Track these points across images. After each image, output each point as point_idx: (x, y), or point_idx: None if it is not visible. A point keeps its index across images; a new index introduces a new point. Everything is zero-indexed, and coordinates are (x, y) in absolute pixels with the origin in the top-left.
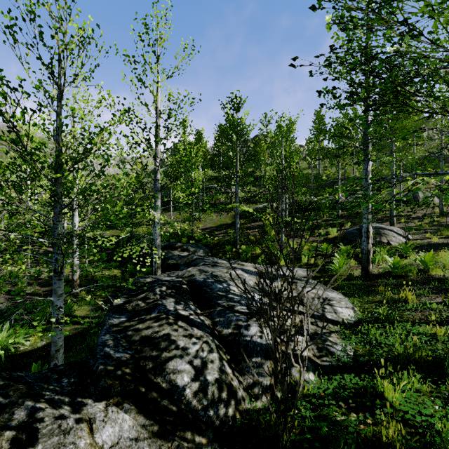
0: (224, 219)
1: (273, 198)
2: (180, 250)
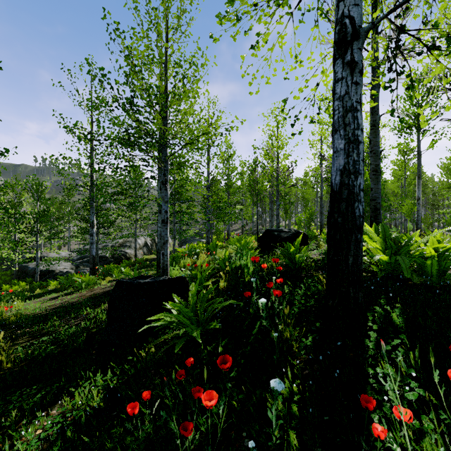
0: None
1: None
2: None
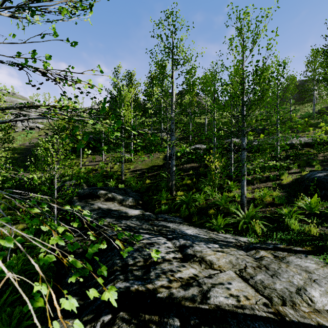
0: (156, 160)
1: (200, 140)
2: (103, 199)
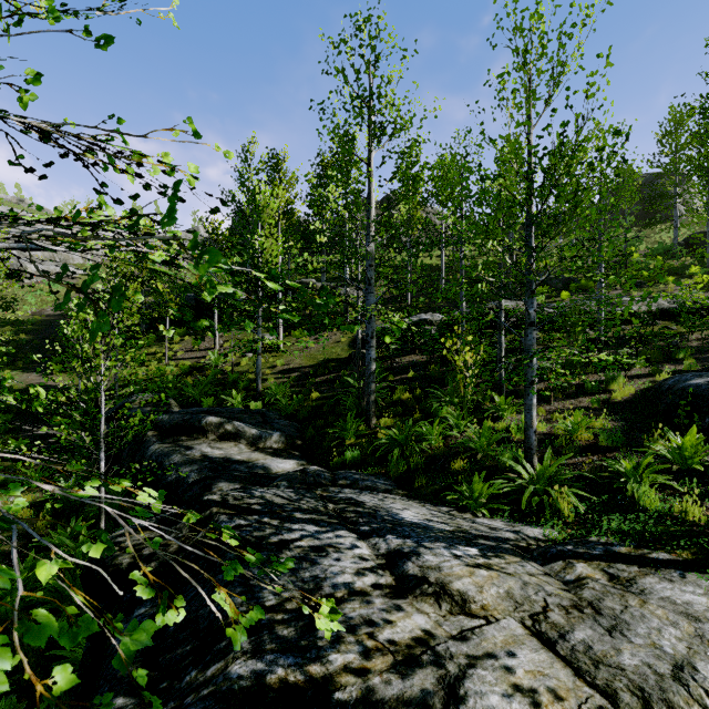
0: (332, 348)
1: (431, 305)
2: (214, 436)
